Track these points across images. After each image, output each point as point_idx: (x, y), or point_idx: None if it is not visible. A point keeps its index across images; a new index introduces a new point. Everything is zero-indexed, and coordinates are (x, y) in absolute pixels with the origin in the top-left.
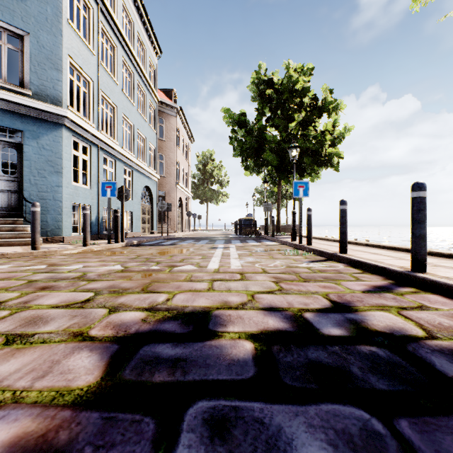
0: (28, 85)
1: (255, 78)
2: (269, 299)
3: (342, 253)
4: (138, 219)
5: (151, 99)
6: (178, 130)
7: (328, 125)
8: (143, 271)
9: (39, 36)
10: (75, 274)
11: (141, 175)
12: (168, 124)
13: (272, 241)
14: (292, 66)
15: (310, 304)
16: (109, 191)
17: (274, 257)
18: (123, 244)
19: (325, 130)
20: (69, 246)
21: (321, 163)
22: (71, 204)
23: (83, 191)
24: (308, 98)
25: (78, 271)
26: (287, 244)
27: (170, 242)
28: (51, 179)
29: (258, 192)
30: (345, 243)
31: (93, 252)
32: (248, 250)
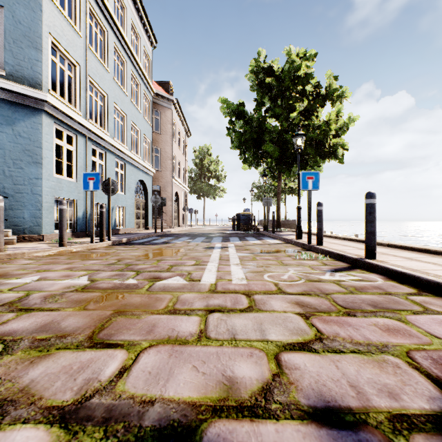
0: (2, 65)
1: (254, 66)
2: (311, 373)
3: (370, 259)
4: (131, 214)
5: (146, 90)
6: (174, 123)
7: (331, 115)
8: (112, 289)
9: (14, 10)
10: (14, 294)
11: (135, 169)
12: (163, 116)
13: (274, 239)
14: (294, 52)
15: (399, 391)
16: (91, 183)
17: (283, 262)
18: (109, 243)
19: (328, 120)
20: (44, 246)
21: (325, 155)
22: (52, 198)
23: (67, 184)
24: (310, 86)
25: (24, 288)
26: (291, 243)
27: (163, 240)
28: (29, 170)
29: (256, 186)
30: (374, 246)
31: (69, 254)
32: (249, 252)
